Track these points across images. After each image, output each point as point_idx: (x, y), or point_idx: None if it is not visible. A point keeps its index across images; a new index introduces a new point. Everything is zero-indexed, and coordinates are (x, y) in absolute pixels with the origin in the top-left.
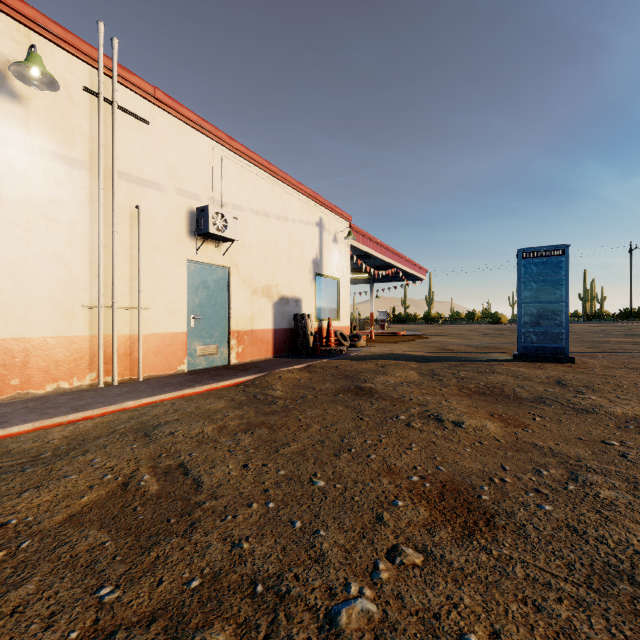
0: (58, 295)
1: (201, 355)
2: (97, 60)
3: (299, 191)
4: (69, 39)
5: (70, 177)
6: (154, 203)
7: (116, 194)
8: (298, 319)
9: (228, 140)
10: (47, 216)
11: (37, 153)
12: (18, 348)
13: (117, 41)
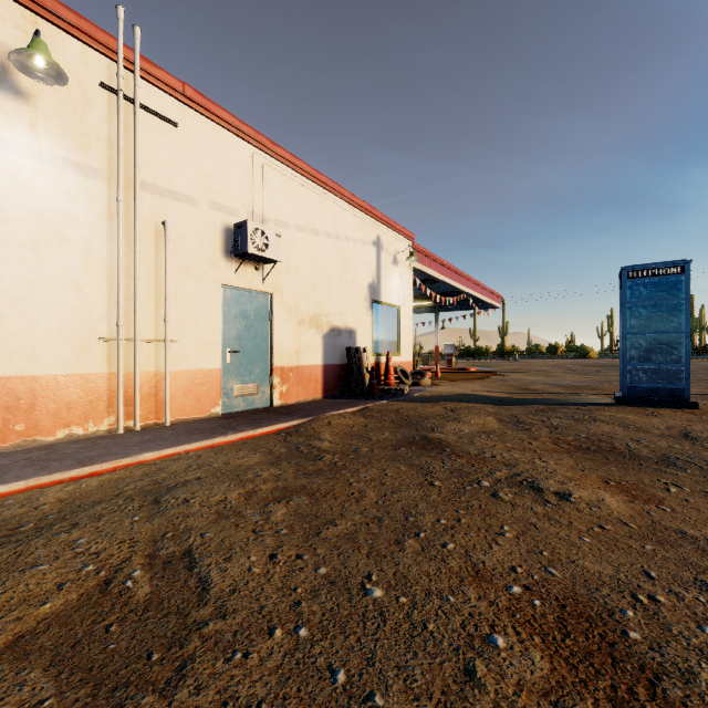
0: (71, 326)
1: (239, 395)
2: (116, 51)
3: (353, 205)
4: (83, 26)
5: (85, 188)
6: (183, 218)
7: (138, 208)
8: (352, 353)
9: (270, 145)
10: (58, 233)
11: (46, 160)
12: (23, 388)
13: (139, 29)
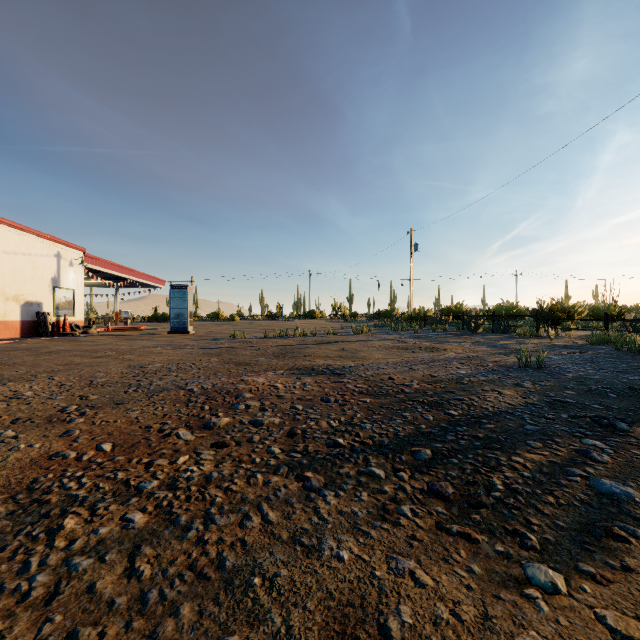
0: None
1: None
2: None
3: (41, 237)
4: None
5: None
6: None
7: None
8: (40, 315)
9: None
10: None
11: None
12: None
13: None
